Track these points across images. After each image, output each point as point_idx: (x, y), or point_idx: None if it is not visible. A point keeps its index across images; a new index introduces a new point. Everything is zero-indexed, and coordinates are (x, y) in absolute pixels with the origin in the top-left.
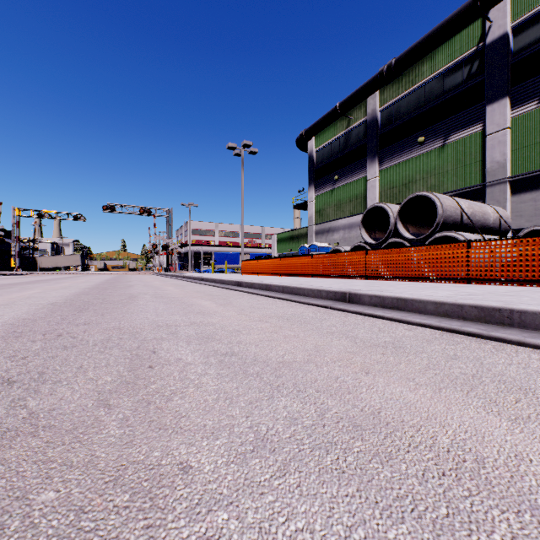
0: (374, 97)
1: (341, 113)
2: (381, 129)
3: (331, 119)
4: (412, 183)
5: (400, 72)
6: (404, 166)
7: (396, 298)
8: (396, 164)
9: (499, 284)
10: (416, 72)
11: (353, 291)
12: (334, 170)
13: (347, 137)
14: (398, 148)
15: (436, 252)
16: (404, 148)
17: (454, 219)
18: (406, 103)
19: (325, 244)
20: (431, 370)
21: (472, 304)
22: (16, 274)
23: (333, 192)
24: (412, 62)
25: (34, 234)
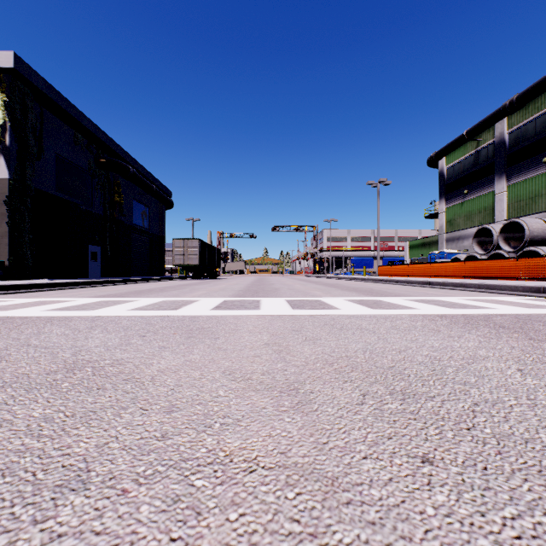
0: (501, 122)
1: (468, 139)
2: (509, 149)
3: (459, 144)
4: (537, 197)
5: (522, 105)
6: (530, 182)
7: (442, 282)
8: (523, 180)
9: (530, 280)
10: (541, 100)
11: (430, 281)
12: (464, 185)
13: (476, 156)
14: (525, 167)
15: (501, 263)
16: (530, 167)
17: (542, 237)
18: (532, 126)
19: (454, 250)
20: (426, 290)
21: (458, 282)
22: (224, 276)
23: (463, 205)
24: (532, 97)
25: (227, 249)
